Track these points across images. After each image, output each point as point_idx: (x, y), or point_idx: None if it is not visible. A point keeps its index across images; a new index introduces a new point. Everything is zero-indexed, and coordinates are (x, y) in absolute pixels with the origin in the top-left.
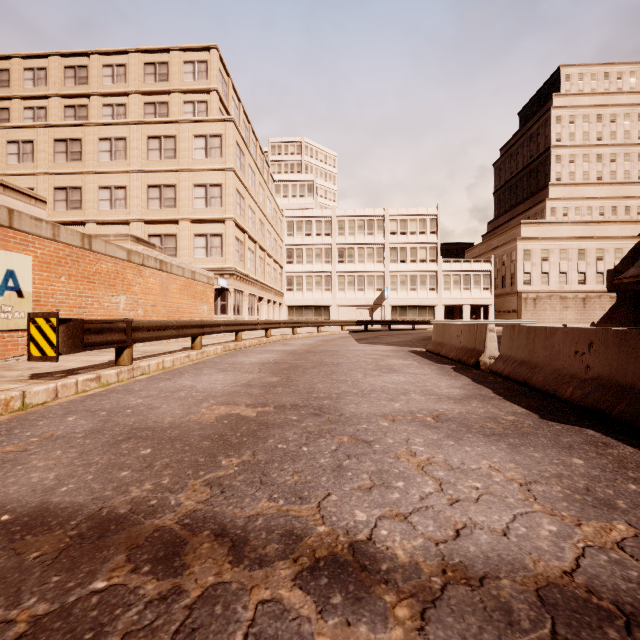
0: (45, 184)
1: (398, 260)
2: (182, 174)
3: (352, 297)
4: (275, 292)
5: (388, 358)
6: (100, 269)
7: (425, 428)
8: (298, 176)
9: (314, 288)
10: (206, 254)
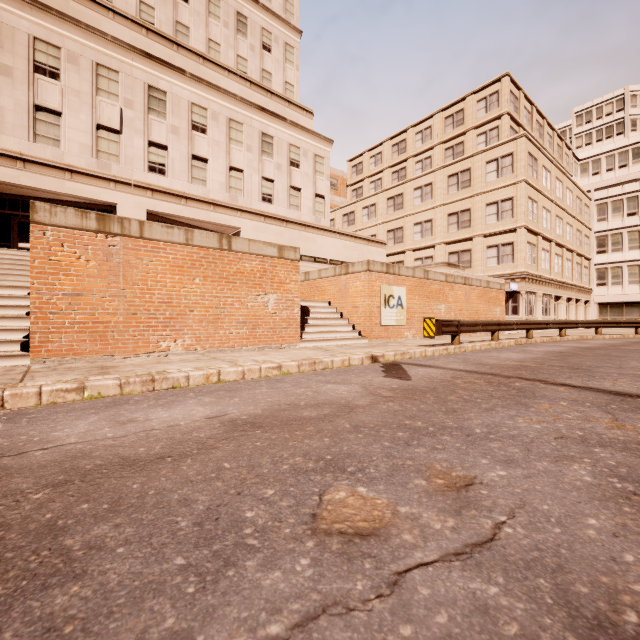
0: (382, 230)
1: None
2: (475, 198)
3: None
4: (578, 289)
5: None
6: (432, 289)
7: None
8: (616, 143)
9: None
10: (497, 262)
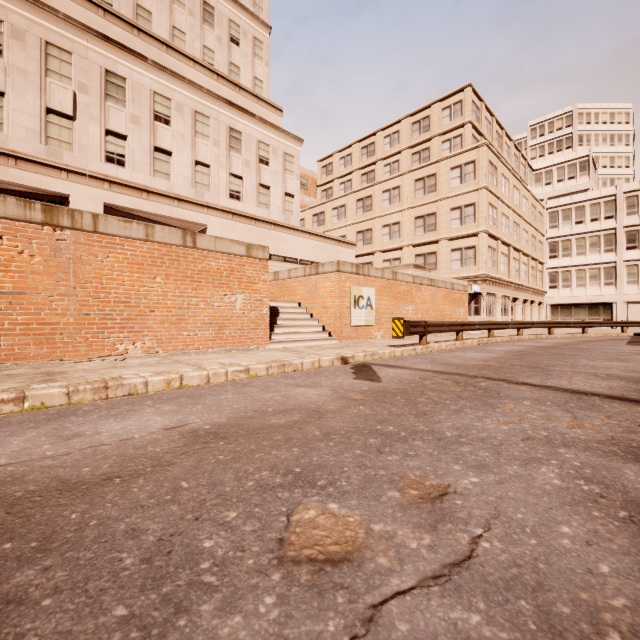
0: (351, 231)
1: None
2: (441, 202)
3: None
4: (533, 291)
5: (637, 355)
6: (400, 290)
7: (592, 376)
8: (565, 156)
9: (587, 283)
10: (461, 265)
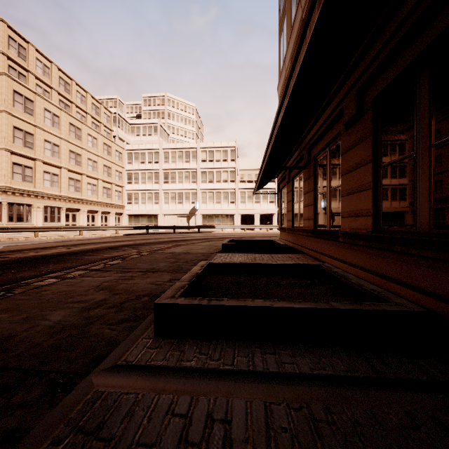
0: None
1: (207, 181)
2: None
3: (174, 208)
4: (105, 205)
5: None
6: None
7: None
8: (147, 120)
9: (147, 202)
10: None
